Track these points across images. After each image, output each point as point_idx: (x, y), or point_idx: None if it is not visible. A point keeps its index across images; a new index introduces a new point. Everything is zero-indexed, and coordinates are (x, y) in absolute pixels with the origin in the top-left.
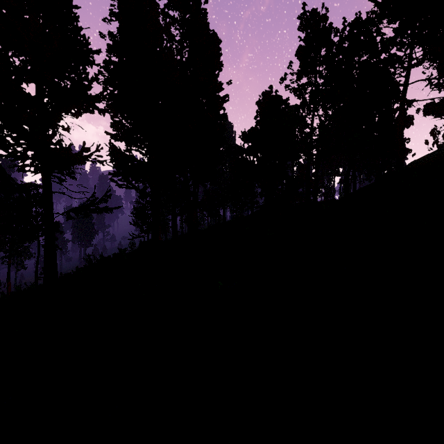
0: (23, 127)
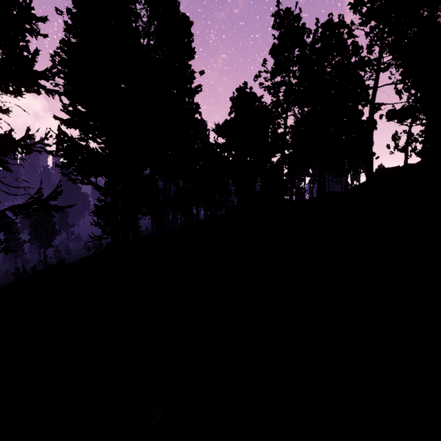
0: None
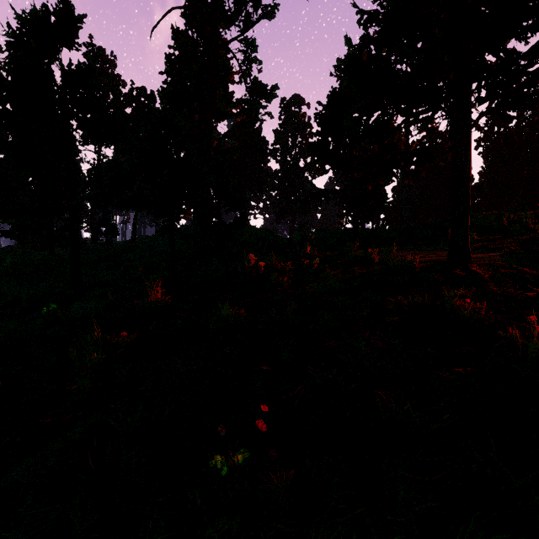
0: None
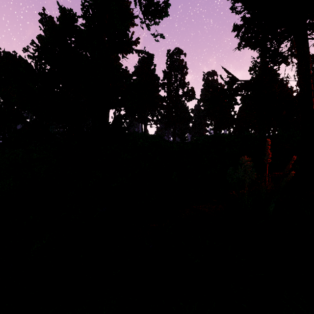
0: None
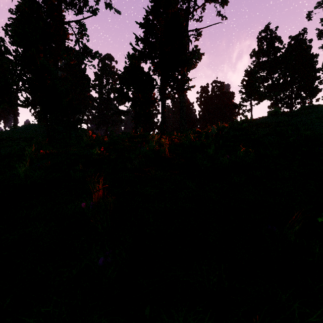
0: None
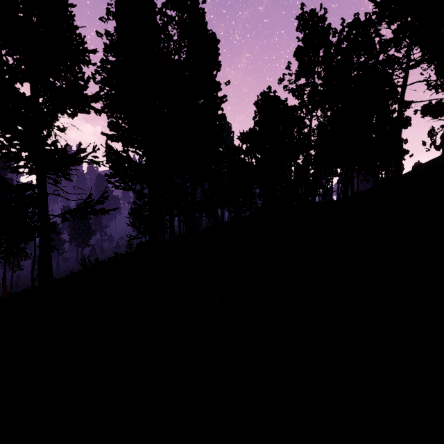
0: (17, 128)
